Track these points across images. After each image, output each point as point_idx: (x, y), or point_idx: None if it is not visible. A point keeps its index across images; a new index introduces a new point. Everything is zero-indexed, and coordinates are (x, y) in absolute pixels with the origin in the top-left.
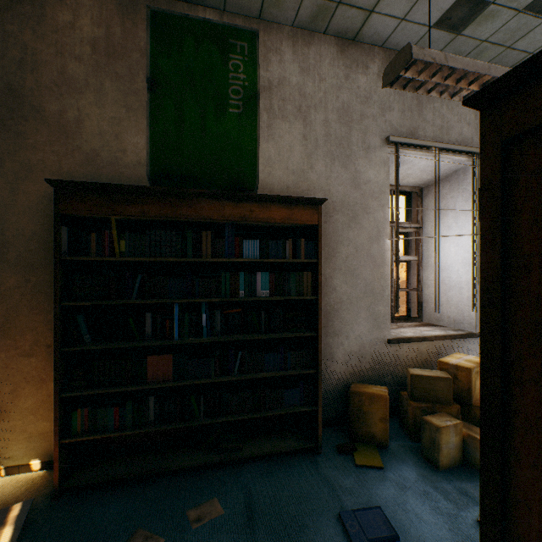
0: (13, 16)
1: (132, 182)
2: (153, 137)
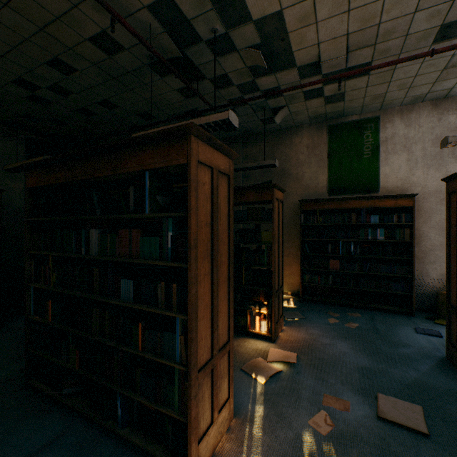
0: (283, 146)
1: (321, 194)
2: (329, 176)
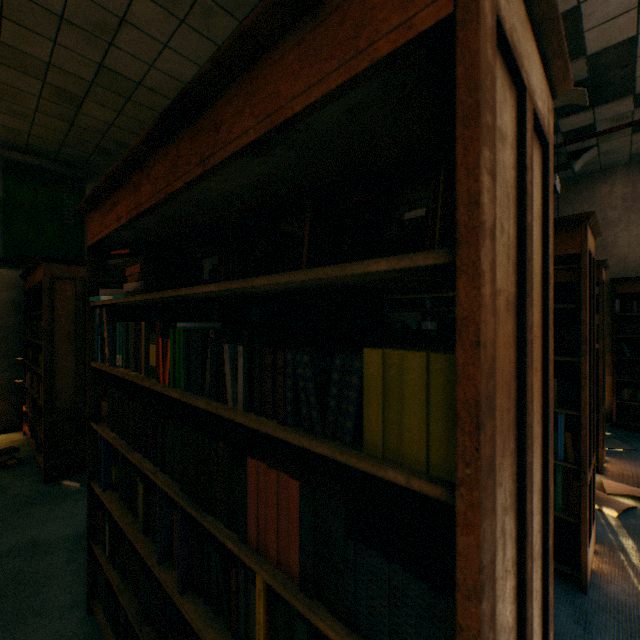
0: (576, 200)
1: None
2: None
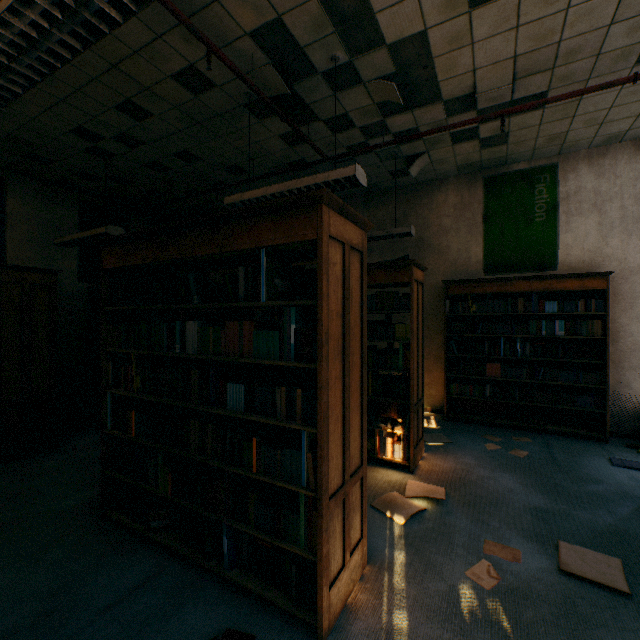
0: (419, 206)
1: (473, 273)
2: (485, 247)
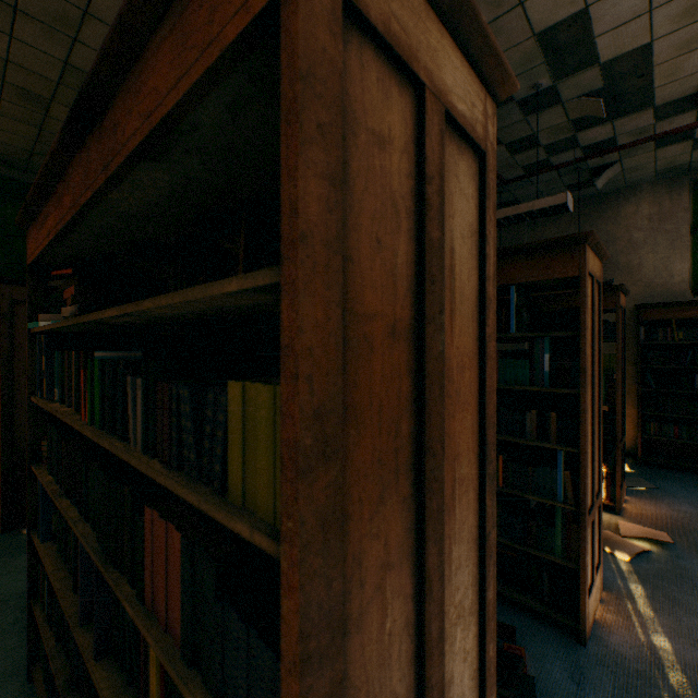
0: (601, 220)
1: (676, 294)
2: (694, 263)
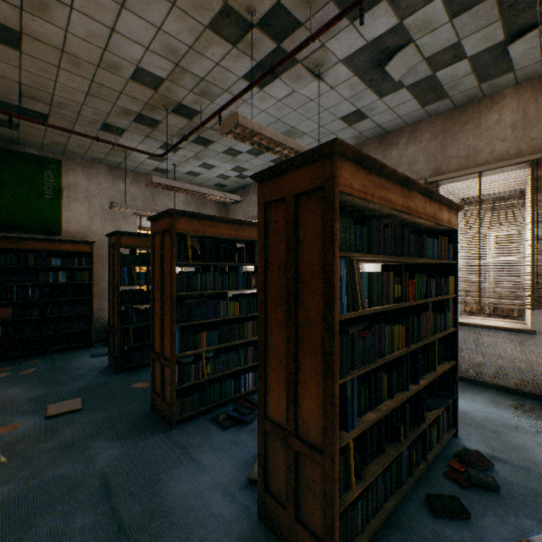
0: None
1: None
2: None
